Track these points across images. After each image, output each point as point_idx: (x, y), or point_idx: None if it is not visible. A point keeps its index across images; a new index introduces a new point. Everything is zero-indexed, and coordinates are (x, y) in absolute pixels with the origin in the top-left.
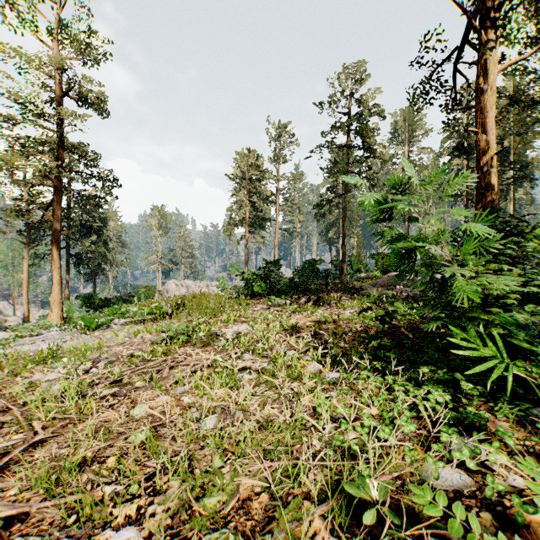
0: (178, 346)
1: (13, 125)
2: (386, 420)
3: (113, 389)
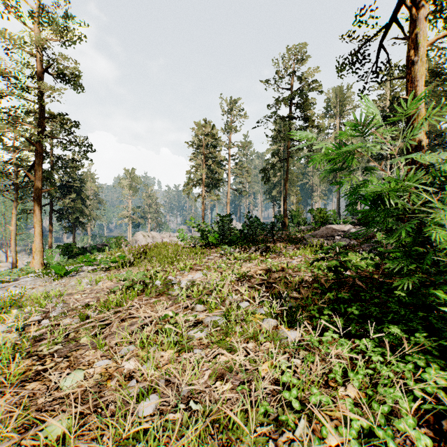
0: (133, 295)
1: None
2: (380, 417)
3: (55, 347)
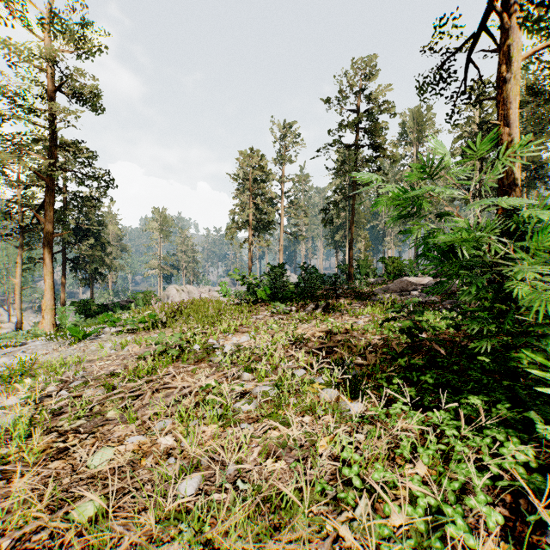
0: (168, 361)
1: (2, 120)
2: (450, 495)
3: (78, 421)
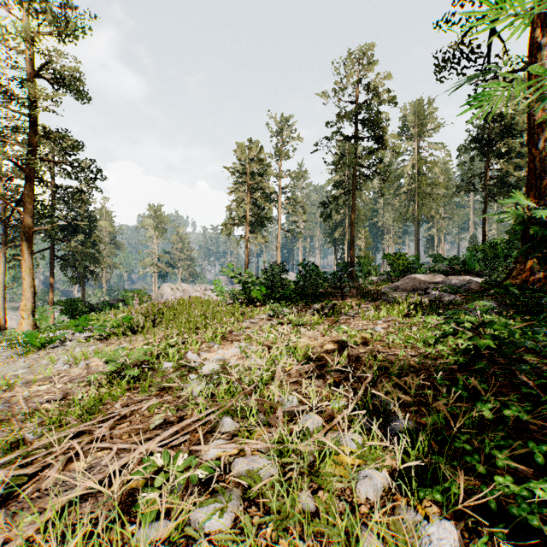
0: (121, 390)
1: None
2: None
3: None
